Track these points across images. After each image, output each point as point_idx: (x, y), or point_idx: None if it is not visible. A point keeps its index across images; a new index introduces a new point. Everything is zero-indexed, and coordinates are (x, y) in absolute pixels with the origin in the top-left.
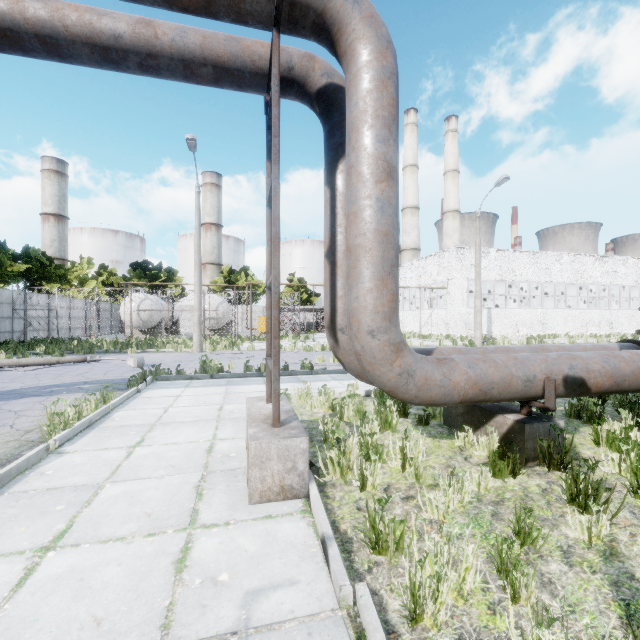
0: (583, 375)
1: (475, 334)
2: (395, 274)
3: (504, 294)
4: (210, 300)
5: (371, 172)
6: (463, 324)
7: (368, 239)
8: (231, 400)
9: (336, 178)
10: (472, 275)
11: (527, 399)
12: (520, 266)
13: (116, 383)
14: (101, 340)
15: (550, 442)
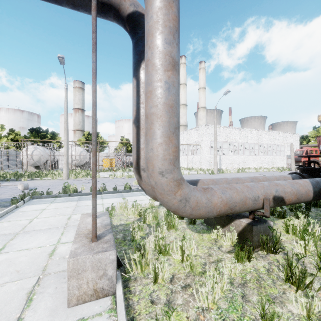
0: (282, 195)
1: (214, 168)
2: (177, 133)
3: (227, 148)
4: (76, 150)
5: (161, 63)
6: (208, 163)
7: (159, 109)
8: (78, 211)
9: (140, 72)
10: (212, 139)
11: (253, 210)
12: (234, 135)
13: (4, 201)
14: (6, 173)
15: (267, 236)
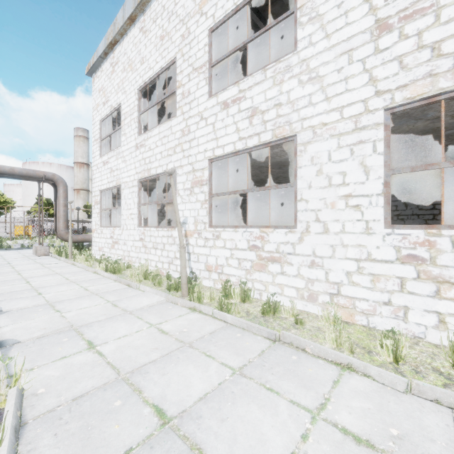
0: None
1: None
2: (67, 221)
3: None
4: None
5: (62, 205)
6: None
7: (61, 216)
8: (22, 252)
9: (57, 201)
10: None
11: None
12: None
13: None
14: None
15: None
